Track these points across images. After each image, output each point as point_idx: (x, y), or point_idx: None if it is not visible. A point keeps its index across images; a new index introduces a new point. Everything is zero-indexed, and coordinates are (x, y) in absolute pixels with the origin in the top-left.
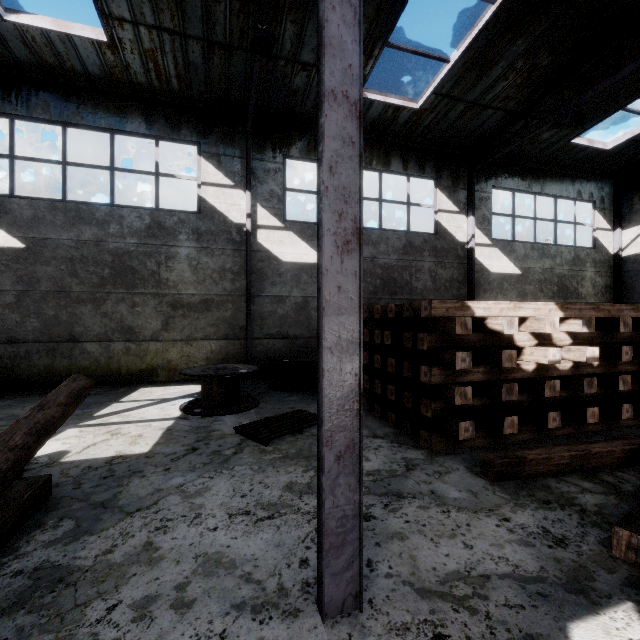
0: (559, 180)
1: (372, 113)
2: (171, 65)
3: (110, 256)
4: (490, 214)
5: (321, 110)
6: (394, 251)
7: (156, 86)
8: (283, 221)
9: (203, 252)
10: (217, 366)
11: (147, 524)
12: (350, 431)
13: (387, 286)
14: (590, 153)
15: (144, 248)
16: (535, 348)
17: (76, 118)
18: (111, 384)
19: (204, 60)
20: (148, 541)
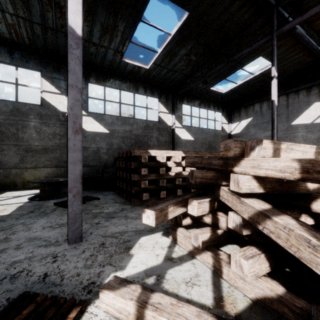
0: (209, 103)
1: (129, 67)
2: (24, 32)
3: None
4: (181, 114)
5: (68, 90)
6: (140, 128)
7: (16, 40)
8: (87, 112)
9: (43, 124)
10: (49, 179)
11: (6, 233)
12: (78, 188)
13: (137, 143)
14: (218, 93)
15: (8, 121)
16: (174, 167)
17: None
18: None
19: (43, 33)
20: (6, 237)
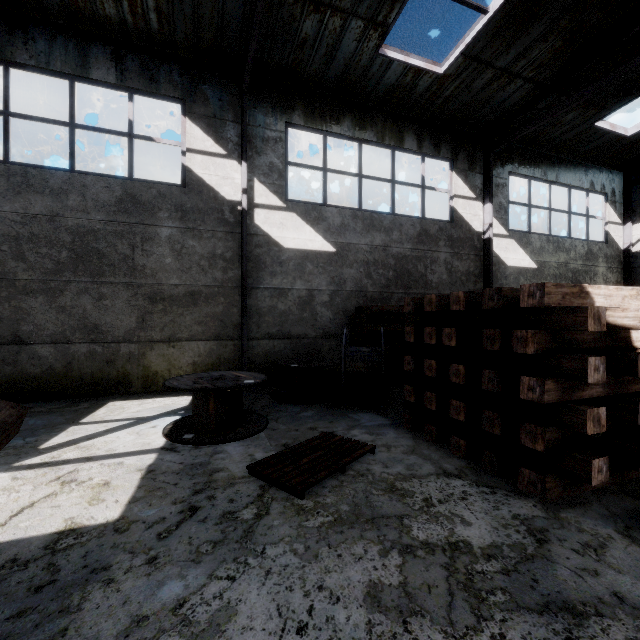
0: (573, 169)
1: (389, 77)
2: None
3: (69, 235)
4: (506, 202)
5: None
6: (408, 239)
7: (129, 23)
8: (284, 200)
9: (189, 234)
10: (211, 374)
11: None
12: None
13: (400, 279)
14: (609, 140)
15: (114, 226)
16: None
17: (23, 56)
18: (70, 397)
19: None
20: None
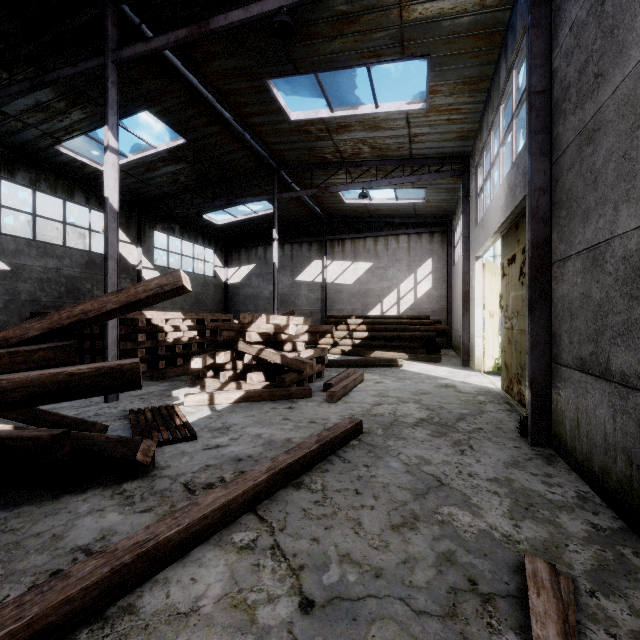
0: (196, 233)
1: (62, 158)
2: None
3: None
4: (153, 248)
5: (107, 261)
6: (78, 265)
7: None
8: None
9: None
10: None
11: None
12: (115, 351)
13: (72, 293)
14: (211, 223)
15: None
16: (173, 332)
17: None
18: None
19: None
20: None
